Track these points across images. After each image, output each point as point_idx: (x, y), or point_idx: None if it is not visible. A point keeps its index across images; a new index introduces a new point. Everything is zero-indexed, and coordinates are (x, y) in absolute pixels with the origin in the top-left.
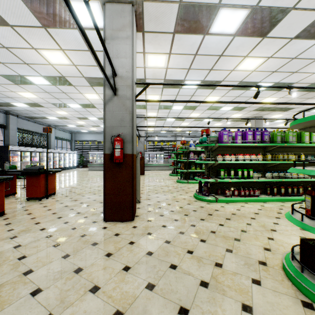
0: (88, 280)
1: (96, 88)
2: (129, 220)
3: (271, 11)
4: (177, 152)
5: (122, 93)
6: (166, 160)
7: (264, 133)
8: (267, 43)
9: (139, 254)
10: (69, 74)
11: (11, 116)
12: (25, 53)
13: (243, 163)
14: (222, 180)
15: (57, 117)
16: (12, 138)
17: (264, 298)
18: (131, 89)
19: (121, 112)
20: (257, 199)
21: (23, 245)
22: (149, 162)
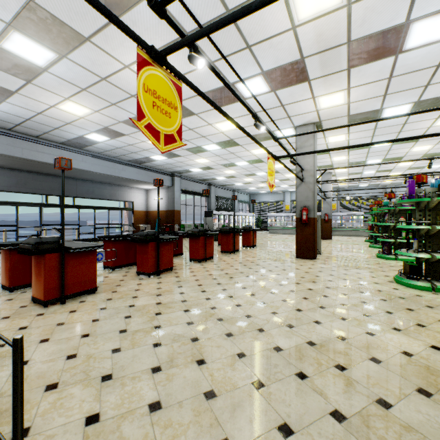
0: (294, 267)
1: (282, 161)
2: (312, 259)
3: (437, 98)
4: (375, 213)
5: (307, 180)
6: (367, 224)
7: None
8: None
9: (316, 267)
10: (264, 157)
11: (212, 187)
12: (241, 153)
13: None
14: (402, 240)
15: (243, 183)
16: (212, 204)
17: (371, 278)
18: (313, 177)
19: (306, 192)
20: None
21: (261, 259)
22: (341, 226)
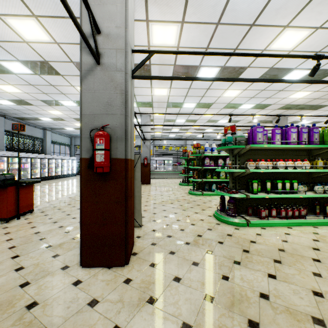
0: None
1: None
2: (121, 264)
3: None
4: (188, 158)
5: (109, 61)
6: (174, 167)
7: (312, 131)
8: (322, 2)
9: None
10: (52, 58)
11: None
12: None
13: (280, 172)
14: (255, 195)
15: (51, 118)
16: None
17: None
18: (123, 55)
19: (107, 92)
20: (304, 222)
21: None
22: (156, 169)
